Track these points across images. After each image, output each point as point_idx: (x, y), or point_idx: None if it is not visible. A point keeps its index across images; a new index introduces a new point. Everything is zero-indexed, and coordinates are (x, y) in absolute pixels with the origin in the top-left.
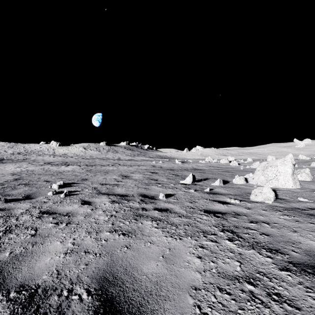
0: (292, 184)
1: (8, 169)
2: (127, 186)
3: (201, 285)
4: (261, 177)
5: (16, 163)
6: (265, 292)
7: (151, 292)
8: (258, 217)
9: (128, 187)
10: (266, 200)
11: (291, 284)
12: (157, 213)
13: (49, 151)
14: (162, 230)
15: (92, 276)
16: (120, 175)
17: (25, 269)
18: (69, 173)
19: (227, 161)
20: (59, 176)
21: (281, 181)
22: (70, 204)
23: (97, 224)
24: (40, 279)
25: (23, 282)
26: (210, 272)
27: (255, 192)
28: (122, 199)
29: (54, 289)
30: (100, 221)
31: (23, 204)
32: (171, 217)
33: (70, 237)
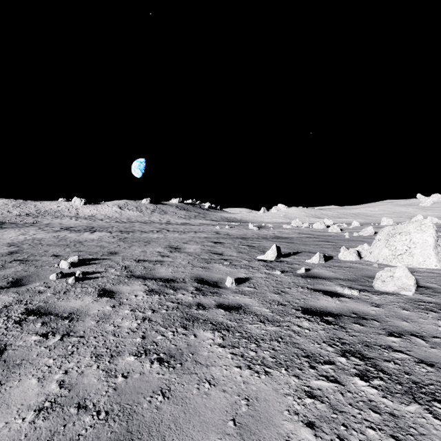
0: (435, 262)
1: (7, 237)
2: (176, 264)
3: None
4: (384, 251)
5: (22, 228)
6: None
7: None
8: (399, 323)
9: (178, 266)
10: (402, 290)
11: None
12: (223, 314)
13: (71, 212)
14: (232, 352)
15: None
16: (168, 246)
17: None
18: (92, 242)
19: (323, 226)
20: (76, 248)
21: (417, 257)
22: (79, 296)
23: (115, 338)
24: None
25: None
26: None
27: (382, 276)
28: (166, 286)
29: None
30: (122, 330)
31: (3, 296)
32: (247, 322)
33: (60, 368)
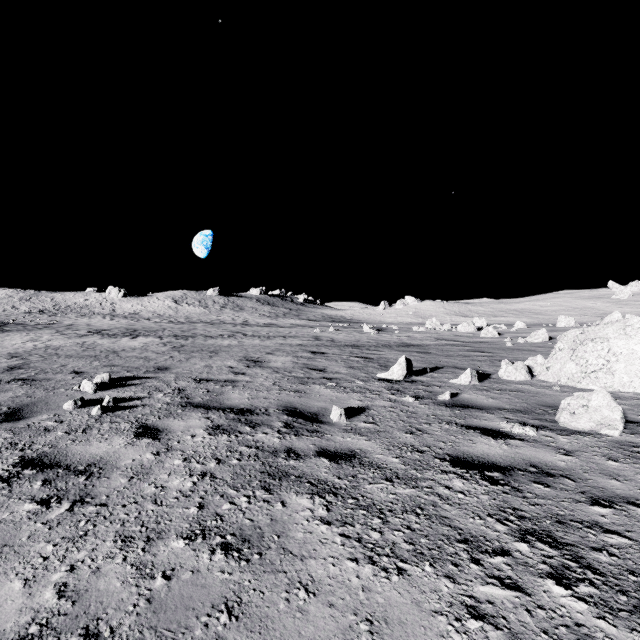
0: None
1: (8, 345)
2: (256, 385)
3: None
4: (569, 366)
5: (31, 331)
6: None
7: None
8: (605, 483)
9: (258, 389)
10: (603, 427)
11: None
12: (327, 466)
13: (104, 308)
14: (342, 532)
15: None
16: (244, 358)
17: None
18: (133, 353)
19: (472, 328)
20: (109, 360)
21: (620, 375)
22: (106, 436)
23: (156, 507)
24: None
25: None
26: None
27: (571, 406)
28: (239, 420)
29: None
30: (168, 493)
31: None
32: (365, 481)
33: (62, 562)
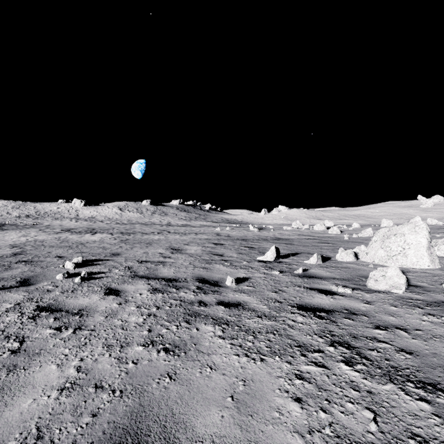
0: (428, 263)
1: (8, 239)
2: (178, 264)
3: None
4: (380, 252)
5: (22, 229)
6: None
7: None
8: (386, 318)
9: (179, 267)
10: (393, 288)
11: None
12: (223, 310)
13: (71, 213)
14: (231, 343)
15: None
16: (169, 248)
17: None
18: (94, 244)
19: (323, 227)
20: (79, 249)
21: (411, 257)
22: (86, 294)
23: (124, 331)
24: None
25: None
26: (321, 435)
27: (375, 276)
28: (168, 285)
29: None
30: (129, 324)
31: (14, 294)
32: (245, 317)
33: (75, 356)
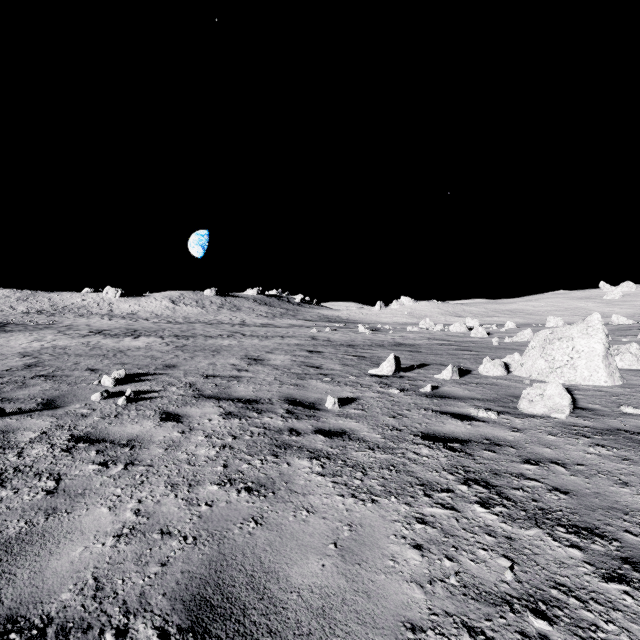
0: (604, 377)
1: (15, 344)
2: (259, 380)
3: (425, 618)
4: (539, 363)
5: (34, 331)
6: (577, 638)
7: (309, 637)
8: (539, 450)
9: (261, 383)
10: (554, 412)
11: (635, 617)
12: (322, 440)
13: (102, 308)
14: (333, 480)
15: (175, 595)
16: (245, 357)
17: (24, 577)
18: (139, 352)
19: (464, 328)
20: (118, 359)
21: (581, 370)
22: (136, 420)
23: (191, 466)
24: (55, 602)
25: (15, 609)
26: (444, 584)
27: (530, 395)
28: (247, 408)
29: (85, 629)
30: (198, 458)
31: (37, 420)
32: (352, 449)
33: (131, 498)
